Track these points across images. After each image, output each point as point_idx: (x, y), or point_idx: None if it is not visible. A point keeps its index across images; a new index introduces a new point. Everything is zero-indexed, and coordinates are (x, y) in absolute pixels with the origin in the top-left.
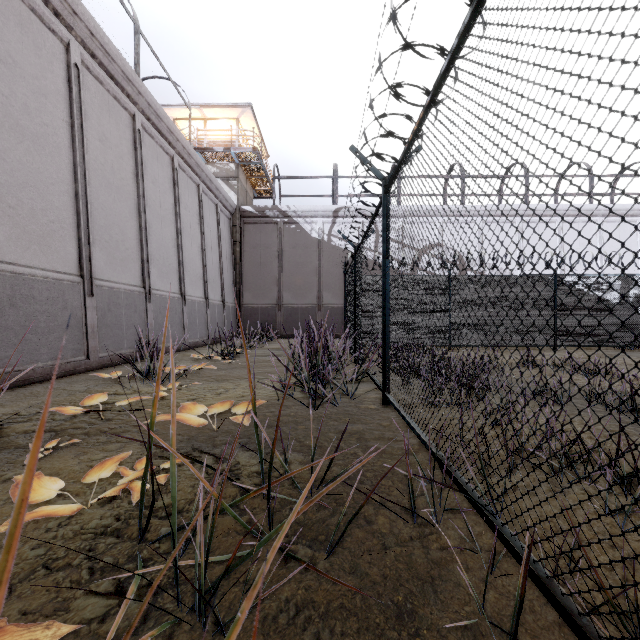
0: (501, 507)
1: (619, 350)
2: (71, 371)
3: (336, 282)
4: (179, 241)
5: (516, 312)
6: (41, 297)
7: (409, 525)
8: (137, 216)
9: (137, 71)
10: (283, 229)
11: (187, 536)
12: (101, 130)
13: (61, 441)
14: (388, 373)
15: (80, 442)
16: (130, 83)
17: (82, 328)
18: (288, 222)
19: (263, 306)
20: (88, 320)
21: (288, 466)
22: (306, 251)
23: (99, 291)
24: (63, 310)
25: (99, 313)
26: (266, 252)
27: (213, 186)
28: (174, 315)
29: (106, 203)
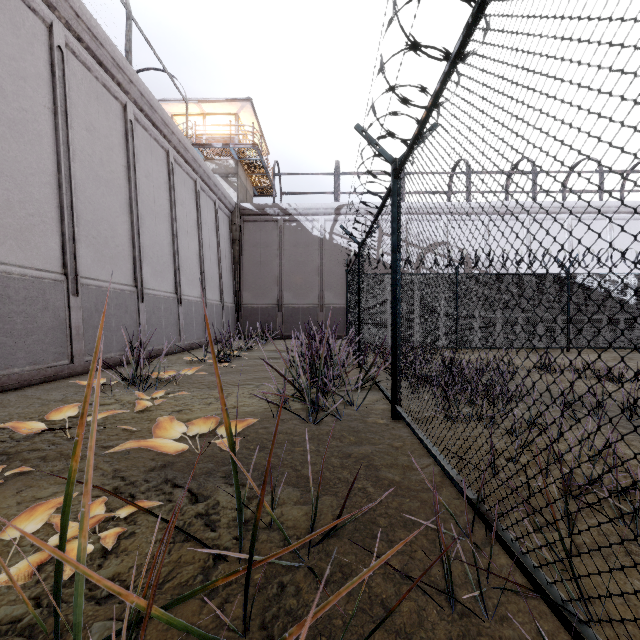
0: (597, 616)
1: (635, 352)
2: (52, 376)
3: (338, 281)
4: (174, 238)
5: (634, 317)
6: (18, 296)
7: (445, 617)
8: (128, 211)
9: (129, 59)
10: (284, 227)
11: (127, 639)
12: (88, 119)
13: (9, 469)
14: (398, 383)
15: (31, 471)
16: (121, 70)
17: (65, 330)
18: (289, 220)
19: (263, 306)
20: (72, 321)
21: (280, 509)
22: (307, 250)
23: (85, 290)
24: (43, 311)
25: (85, 314)
26: (266, 251)
27: (211, 182)
28: (169, 316)
29: (94, 197)
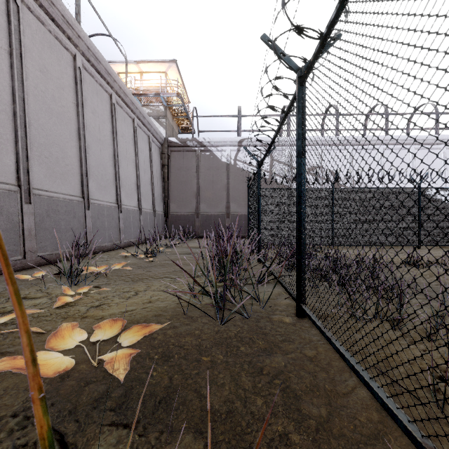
0: None
1: None
2: None
3: (240, 195)
4: (116, 161)
5: None
6: None
7: None
8: (77, 138)
9: (78, 20)
10: (200, 155)
11: None
12: (42, 63)
13: None
14: (303, 282)
15: None
16: (70, 27)
17: (19, 231)
18: (204, 150)
19: (185, 214)
20: (25, 224)
21: None
22: (217, 172)
23: (37, 199)
24: None
25: (37, 218)
26: (187, 173)
27: (146, 121)
28: (111, 220)
29: (46, 125)
